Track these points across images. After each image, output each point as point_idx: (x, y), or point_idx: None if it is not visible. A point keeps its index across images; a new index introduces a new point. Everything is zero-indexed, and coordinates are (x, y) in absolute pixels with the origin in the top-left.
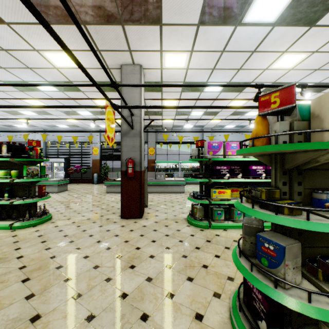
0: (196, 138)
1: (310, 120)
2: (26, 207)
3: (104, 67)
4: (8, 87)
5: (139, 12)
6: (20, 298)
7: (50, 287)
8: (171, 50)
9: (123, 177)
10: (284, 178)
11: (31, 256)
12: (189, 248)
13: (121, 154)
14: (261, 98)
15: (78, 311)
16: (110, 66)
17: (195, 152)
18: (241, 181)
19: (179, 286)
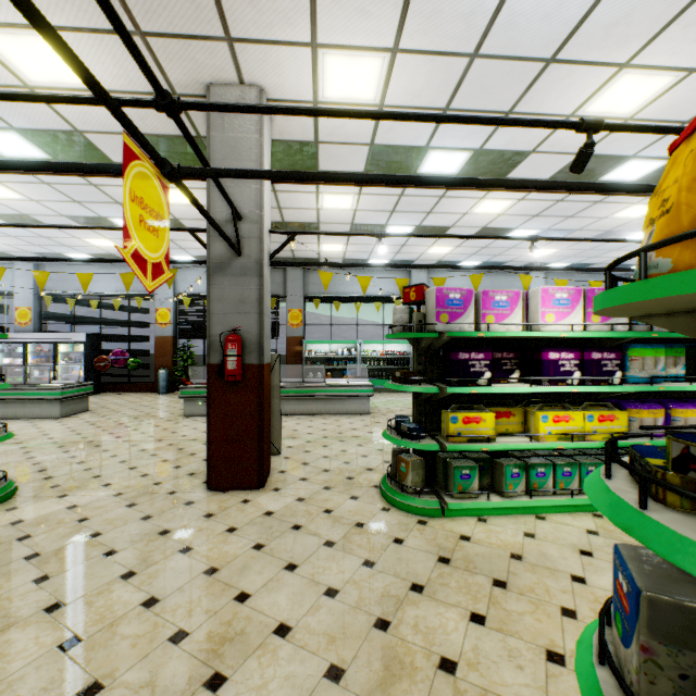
0: (402, 281)
1: None
2: None
3: (113, 13)
4: None
5: None
6: None
7: None
8: (342, 45)
9: (214, 382)
10: None
11: None
12: (394, 588)
13: (209, 321)
14: None
15: None
16: (180, 88)
17: (401, 316)
18: (523, 390)
19: None
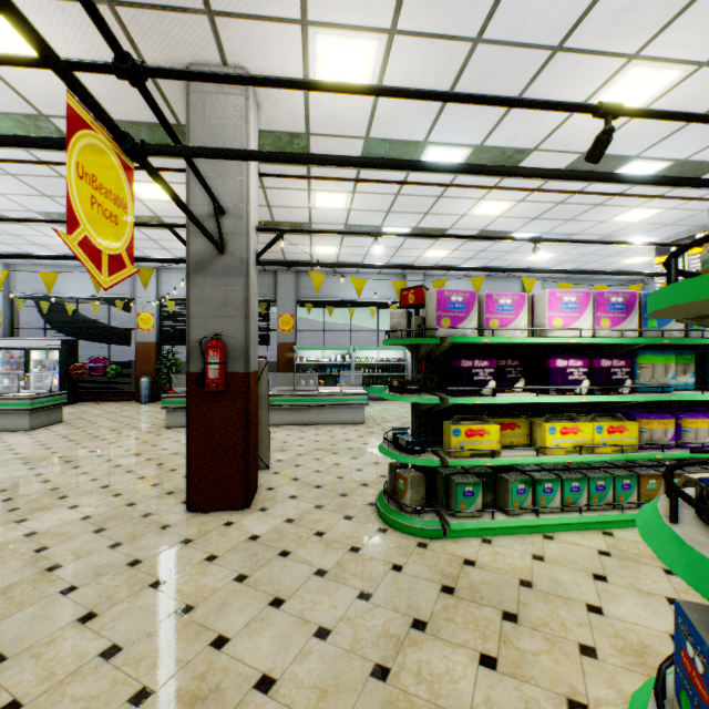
0: (399, 283)
1: None
2: None
3: None
4: None
5: None
6: None
7: None
8: (335, 23)
9: (194, 392)
10: None
11: None
12: (394, 625)
13: (188, 325)
14: None
15: None
16: None
17: (398, 321)
18: (530, 400)
19: None
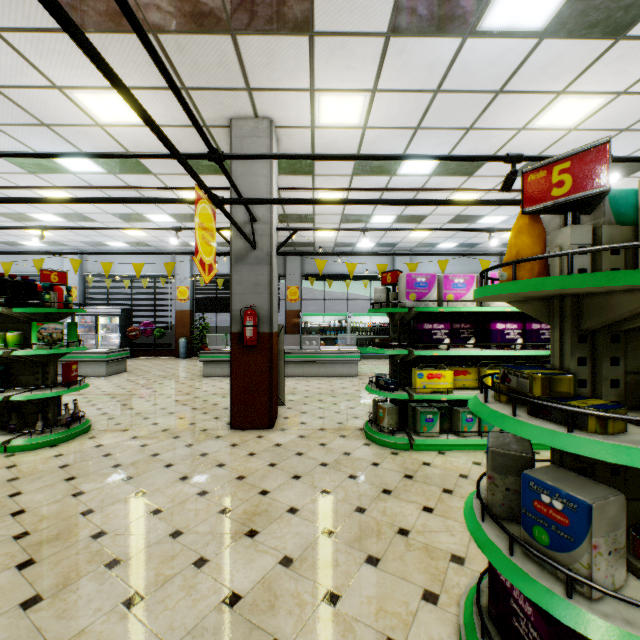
0: (381, 266)
1: (639, 221)
2: (39, 408)
3: (193, 116)
4: (5, 165)
5: (266, 6)
6: (11, 606)
7: (77, 579)
8: (333, 89)
9: (235, 346)
10: (580, 349)
11: (41, 510)
12: (370, 491)
13: (231, 299)
14: (529, 177)
15: (133, 636)
16: (210, 122)
17: (380, 295)
18: (475, 353)
19: (349, 576)
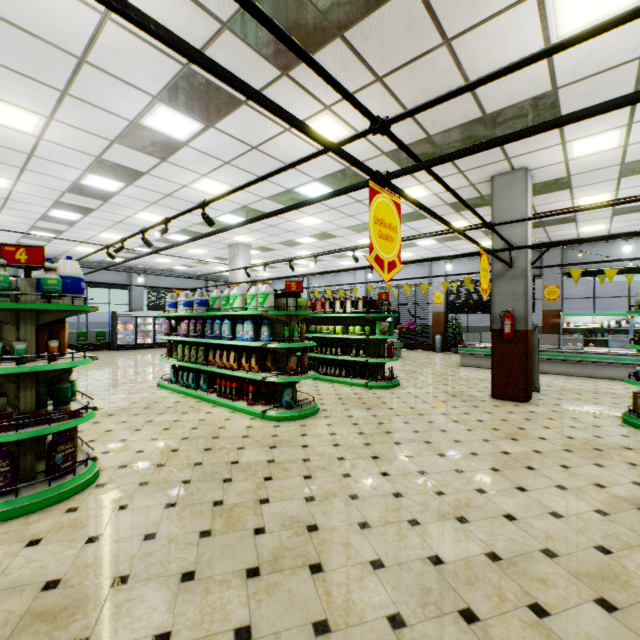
0: None
1: None
2: (376, 368)
3: (480, 217)
4: (347, 232)
5: (522, 122)
6: (409, 430)
7: (429, 431)
8: (584, 136)
9: (495, 339)
10: None
11: (399, 409)
12: (611, 445)
13: (492, 305)
14: None
15: (461, 448)
16: (475, 182)
17: None
18: None
19: (578, 464)
